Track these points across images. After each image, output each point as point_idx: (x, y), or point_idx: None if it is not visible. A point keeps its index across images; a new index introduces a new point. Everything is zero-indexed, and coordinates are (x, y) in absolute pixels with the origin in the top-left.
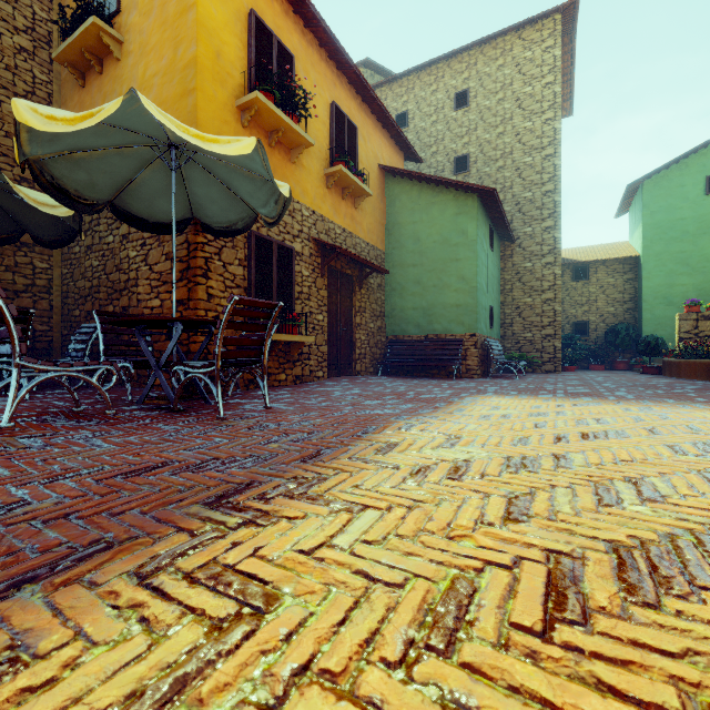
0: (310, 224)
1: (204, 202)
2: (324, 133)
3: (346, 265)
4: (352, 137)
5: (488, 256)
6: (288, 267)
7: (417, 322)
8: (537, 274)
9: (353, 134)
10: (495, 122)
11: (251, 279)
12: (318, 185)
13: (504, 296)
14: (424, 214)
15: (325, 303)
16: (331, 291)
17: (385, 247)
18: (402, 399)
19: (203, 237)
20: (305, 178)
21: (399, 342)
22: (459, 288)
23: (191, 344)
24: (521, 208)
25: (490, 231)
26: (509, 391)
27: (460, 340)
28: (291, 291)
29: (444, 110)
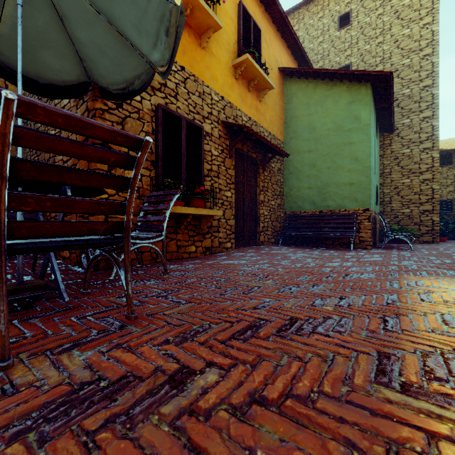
0: (219, 108)
1: (93, 54)
2: (232, 29)
3: (252, 149)
4: (256, 37)
5: (375, 142)
6: (198, 145)
7: (312, 199)
8: (415, 158)
9: (257, 35)
10: (374, 34)
11: (158, 152)
12: (227, 74)
13: (383, 178)
14: (318, 106)
15: (233, 181)
16: (238, 171)
17: (283, 138)
18: (325, 284)
19: (102, 104)
20: (214, 65)
21: (296, 216)
22: (353, 169)
23: (90, 217)
24: (400, 103)
25: (376, 121)
26: (437, 268)
27: (354, 214)
28: (200, 167)
29: (329, 31)
